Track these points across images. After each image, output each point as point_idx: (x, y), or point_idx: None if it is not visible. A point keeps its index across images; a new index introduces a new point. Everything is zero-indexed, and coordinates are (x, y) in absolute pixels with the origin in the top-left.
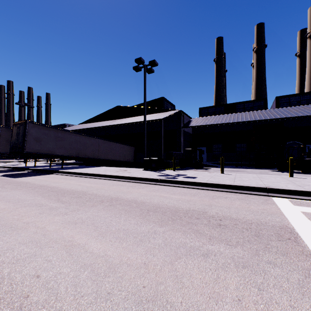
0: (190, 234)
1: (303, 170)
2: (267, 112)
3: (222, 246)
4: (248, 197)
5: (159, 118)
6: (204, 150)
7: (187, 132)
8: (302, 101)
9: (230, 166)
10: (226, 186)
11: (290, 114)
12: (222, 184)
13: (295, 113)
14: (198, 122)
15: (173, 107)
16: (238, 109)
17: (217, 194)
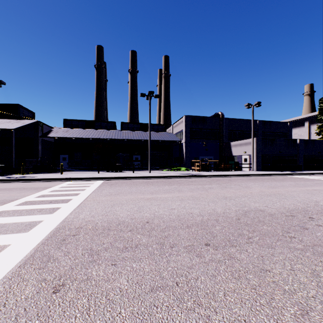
0: (7, 191)
1: (116, 170)
2: (110, 133)
3: (18, 191)
4: (56, 182)
5: (9, 128)
6: (67, 158)
7: (48, 140)
8: (135, 128)
9: (85, 170)
10: (50, 179)
11: (120, 136)
12: (47, 178)
13: (122, 136)
14: (58, 133)
15: (32, 114)
16: (97, 126)
17: (40, 183)
